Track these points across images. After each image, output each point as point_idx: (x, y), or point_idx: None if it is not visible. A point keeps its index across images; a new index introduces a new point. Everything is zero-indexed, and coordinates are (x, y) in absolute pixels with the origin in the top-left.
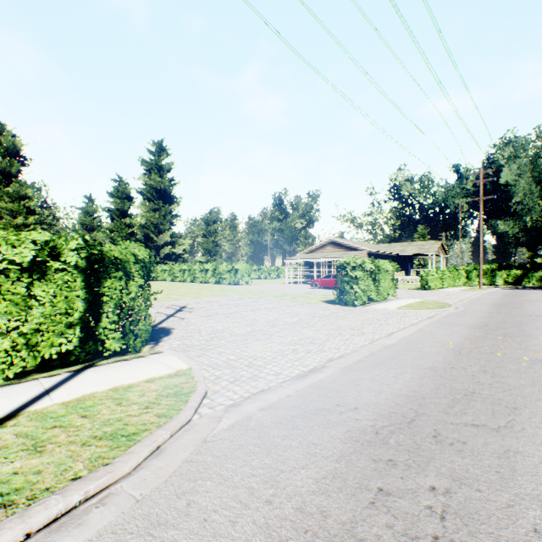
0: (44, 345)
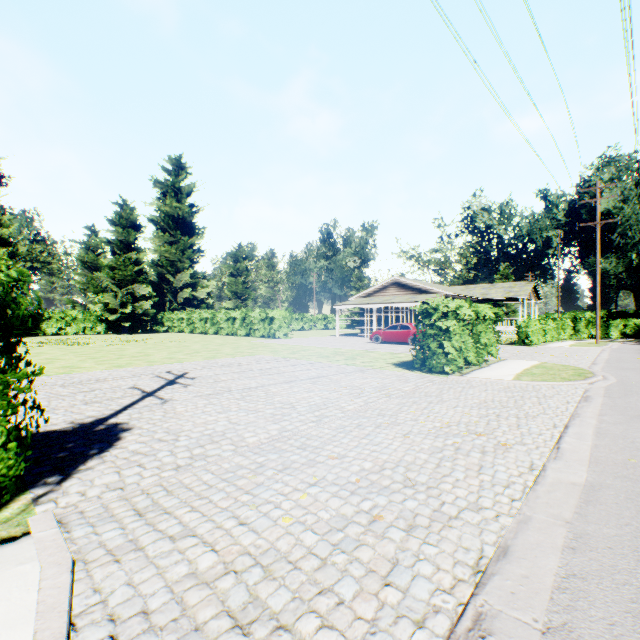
0: None
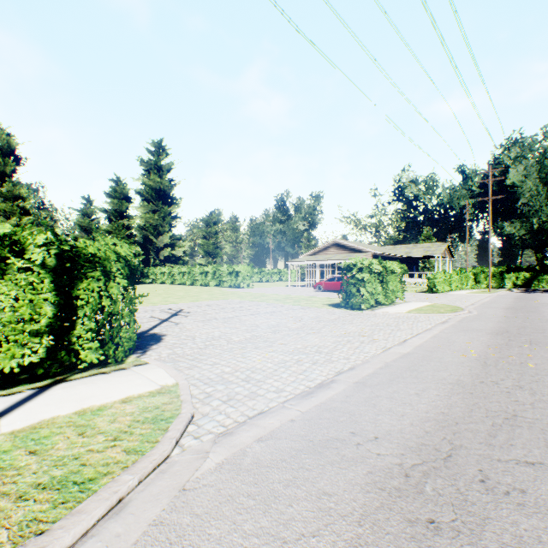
0: (3, 357)
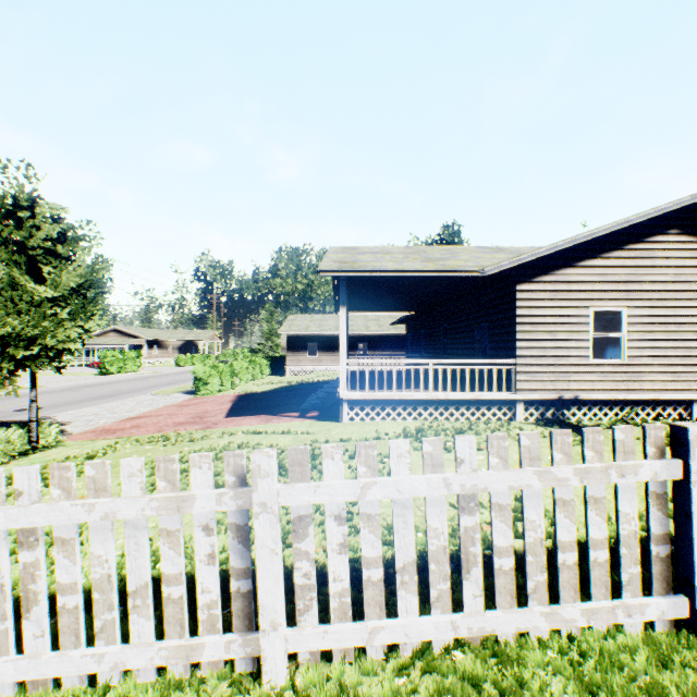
0: None
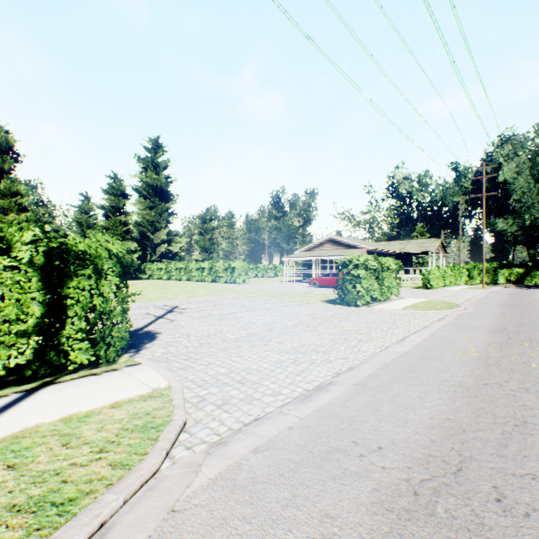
0: None
